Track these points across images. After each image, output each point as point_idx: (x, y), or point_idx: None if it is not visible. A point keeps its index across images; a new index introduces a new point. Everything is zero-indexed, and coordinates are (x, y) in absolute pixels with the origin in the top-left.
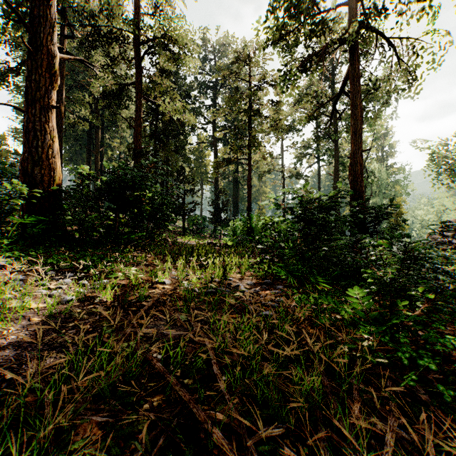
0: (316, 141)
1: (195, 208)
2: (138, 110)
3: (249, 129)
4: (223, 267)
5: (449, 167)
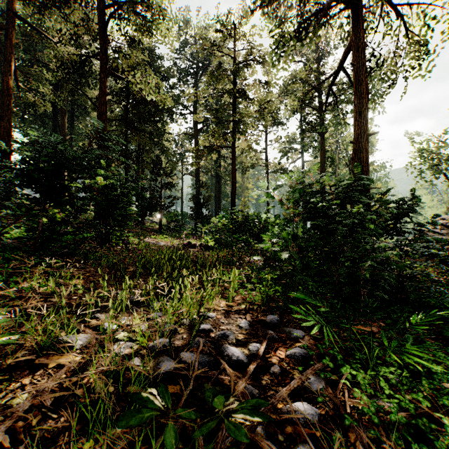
0: (301, 135)
1: (173, 203)
2: (102, 85)
3: (233, 114)
4: (200, 286)
5: (435, 162)
